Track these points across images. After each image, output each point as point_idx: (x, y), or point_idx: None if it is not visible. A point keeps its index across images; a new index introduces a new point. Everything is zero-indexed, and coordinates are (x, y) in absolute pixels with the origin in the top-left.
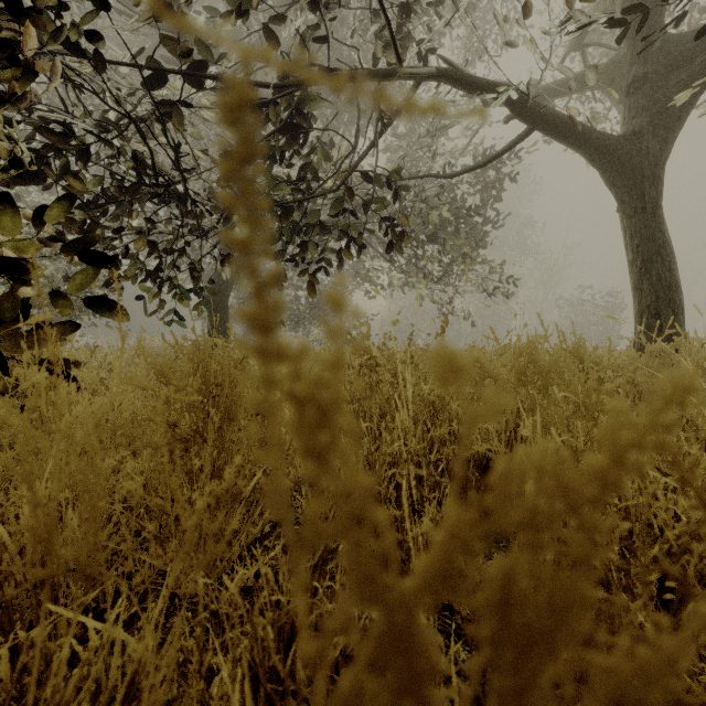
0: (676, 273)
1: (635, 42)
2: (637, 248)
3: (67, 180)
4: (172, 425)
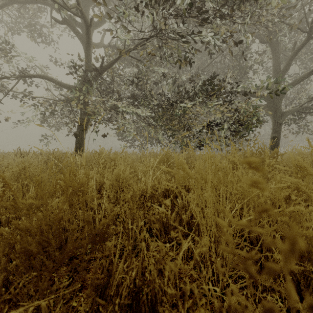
0: None
1: None
2: None
3: None
4: None
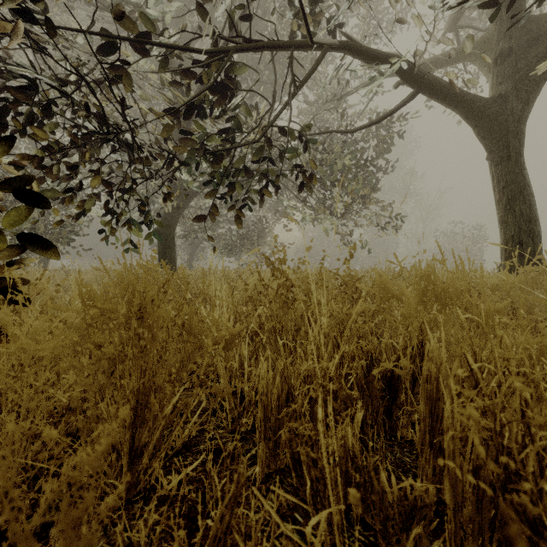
0: (535, 209)
1: (502, 22)
2: (502, 189)
3: (35, 131)
4: (97, 345)
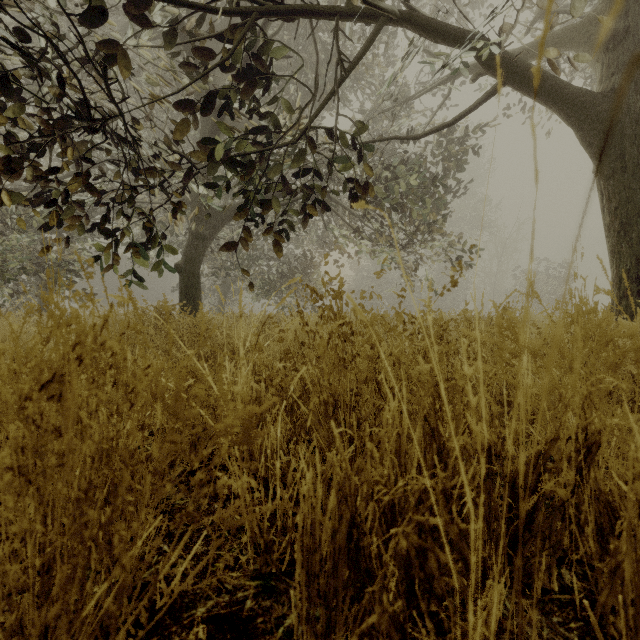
0: None
1: None
2: (615, 211)
3: None
4: None
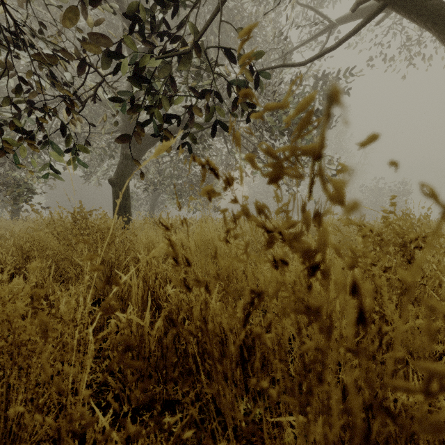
0: None
1: None
2: None
3: None
4: None
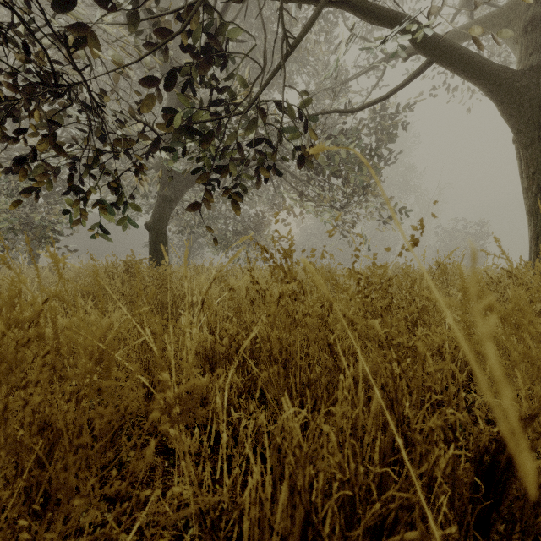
0: None
1: None
2: (532, 175)
3: None
4: None
